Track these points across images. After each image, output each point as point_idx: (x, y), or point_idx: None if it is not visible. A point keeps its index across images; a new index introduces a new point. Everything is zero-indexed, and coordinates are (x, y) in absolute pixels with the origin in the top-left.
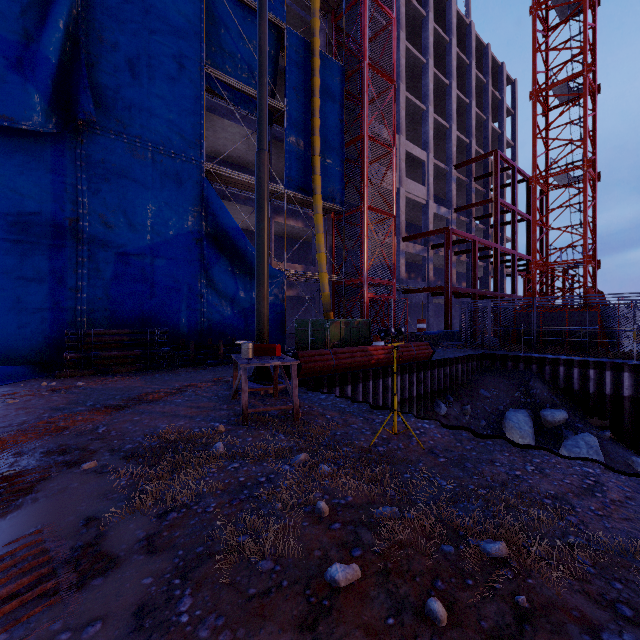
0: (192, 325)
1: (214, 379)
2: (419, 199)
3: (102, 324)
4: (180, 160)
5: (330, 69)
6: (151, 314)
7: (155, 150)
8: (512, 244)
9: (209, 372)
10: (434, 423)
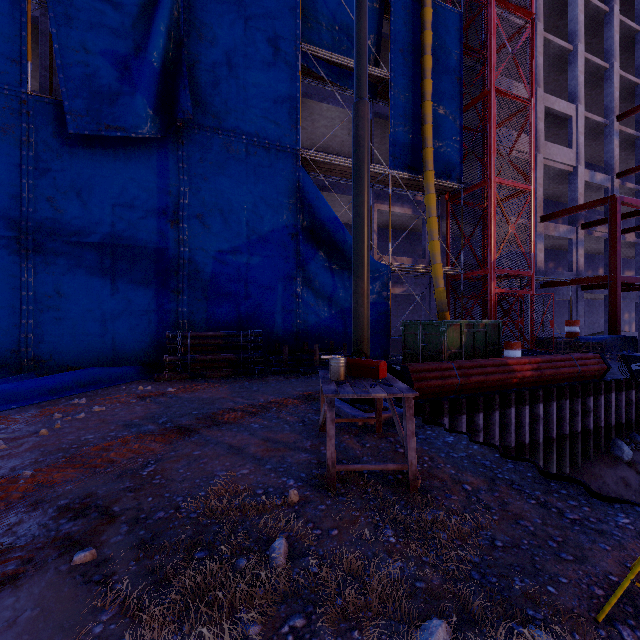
0: (287, 327)
1: (304, 394)
2: (563, 166)
3: (201, 326)
4: (275, 150)
5: (444, 19)
6: (247, 315)
7: (250, 143)
8: None
9: (301, 382)
10: None
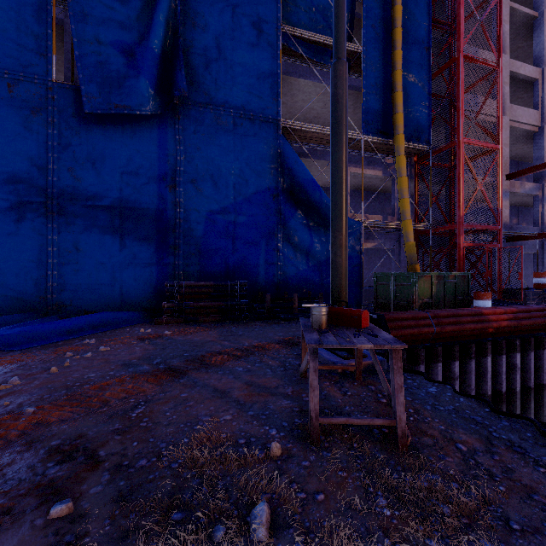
0: (269, 278)
1: (285, 339)
2: (529, 127)
3: (194, 277)
4: (259, 121)
5: None
6: (234, 268)
7: (237, 115)
8: None
9: (282, 328)
10: None
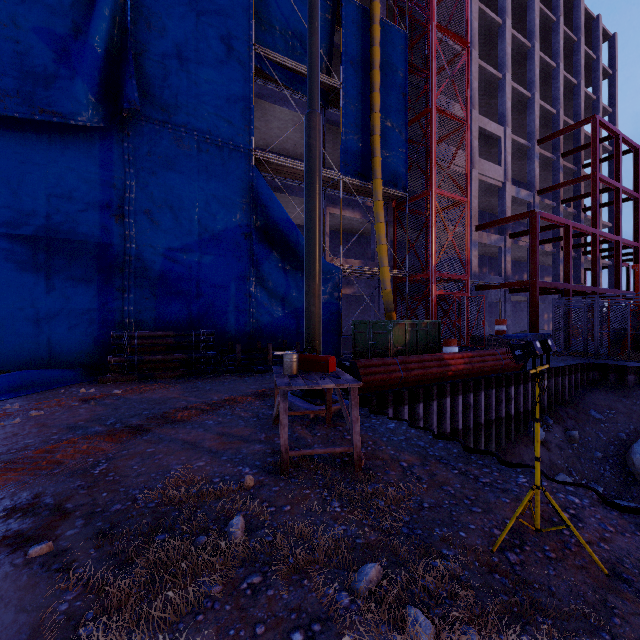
0: (241, 327)
1: (258, 391)
2: (494, 181)
3: (149, 326)
4: (228, 149)
5: (391, 37)
6: (198, 315)
7: (202, 139)
8: (615, 229)
9: (255, 381)
10: (586, 494)
